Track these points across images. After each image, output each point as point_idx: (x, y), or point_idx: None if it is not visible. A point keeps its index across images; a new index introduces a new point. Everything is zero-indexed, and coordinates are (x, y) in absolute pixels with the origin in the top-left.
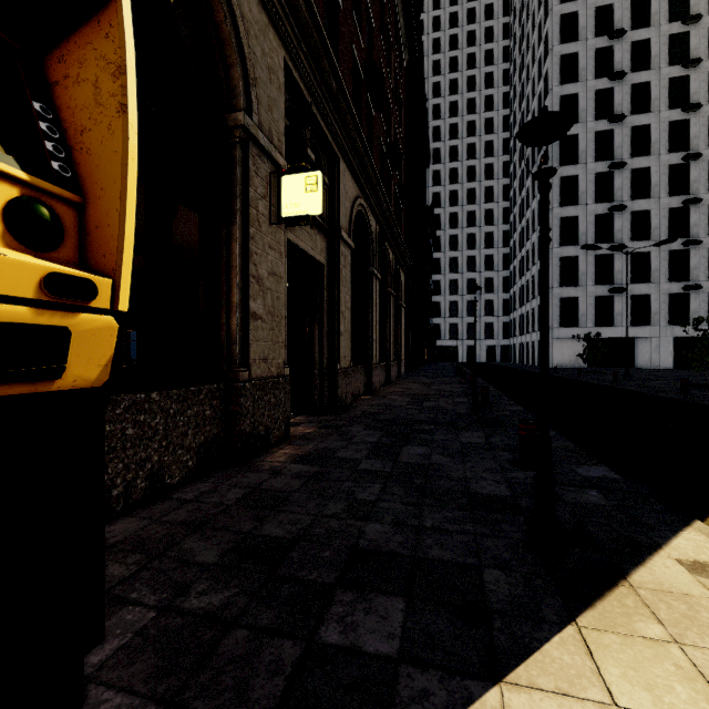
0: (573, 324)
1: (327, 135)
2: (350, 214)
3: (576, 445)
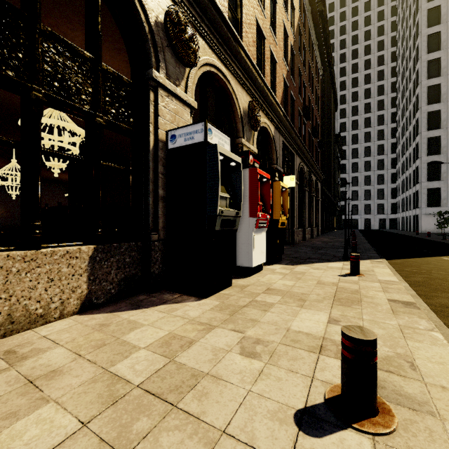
0: (436, 204)
1: (291, 150)
2: (297, 171)
3: (375, 252)
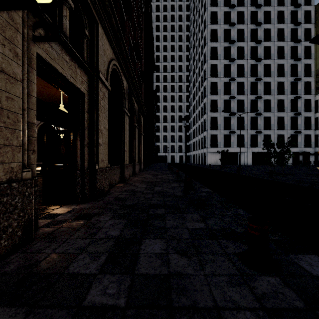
0: (215, 146)
1: None
2: (108, 67)
3: None
